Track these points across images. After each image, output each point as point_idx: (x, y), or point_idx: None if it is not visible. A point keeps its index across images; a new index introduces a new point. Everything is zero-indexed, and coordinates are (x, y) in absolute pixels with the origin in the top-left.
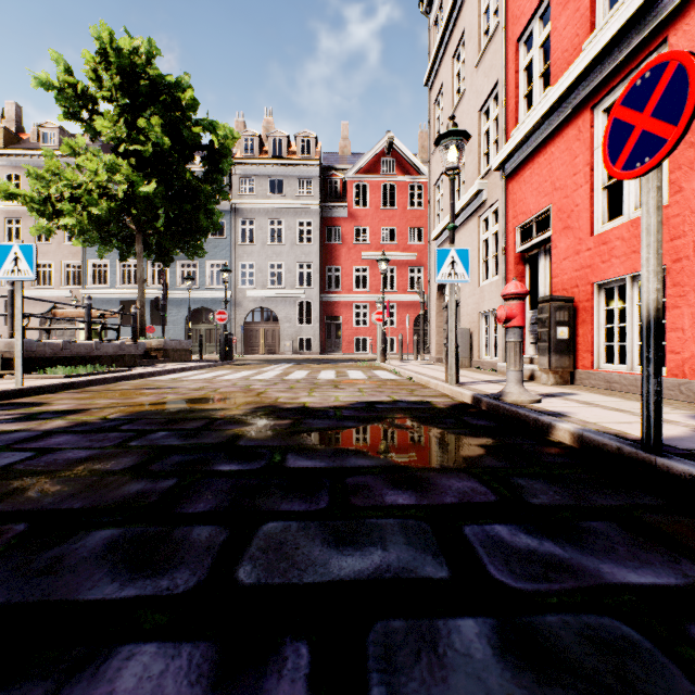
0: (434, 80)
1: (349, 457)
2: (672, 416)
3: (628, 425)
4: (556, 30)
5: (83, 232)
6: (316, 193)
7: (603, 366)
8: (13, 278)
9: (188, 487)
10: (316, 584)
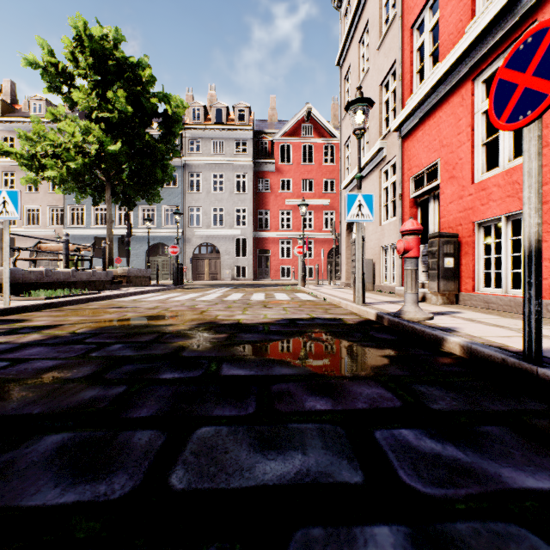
0: (344, 61)
1: (274, 366)
2: (543, 331)
3: (508, 338)
4: (443, 17)
5: (63, 183)
6: (250, 152)
7: (482, 289)
8: (2, 218)
9: (135, 393)
10: (242, 489)
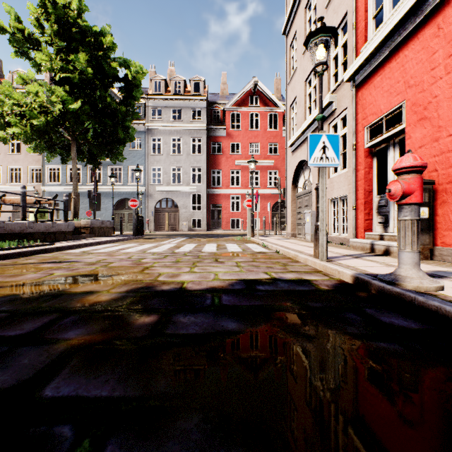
0: (290, 30)
1: None
2: None
3: None
4: None
5: (29, 141)
6: (204, 119)
7: None
8: None
9: None
10: None
